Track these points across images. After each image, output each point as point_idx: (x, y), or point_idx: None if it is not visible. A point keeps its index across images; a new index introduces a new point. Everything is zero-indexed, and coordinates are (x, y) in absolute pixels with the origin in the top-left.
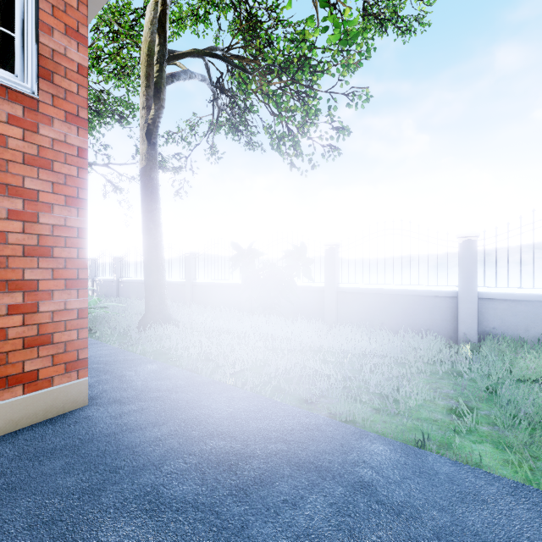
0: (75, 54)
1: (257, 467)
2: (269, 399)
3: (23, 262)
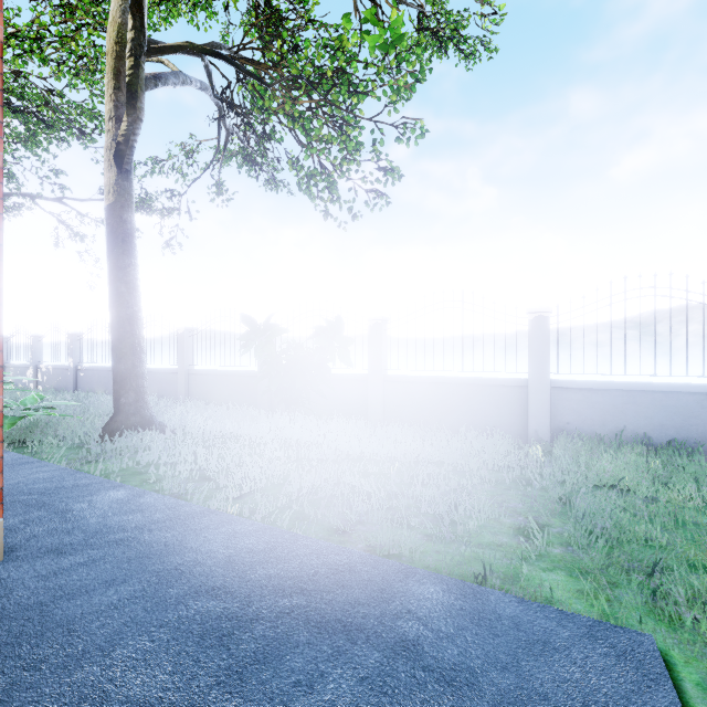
0: None
1: (261, 636)
2: (287, 531)
3: None
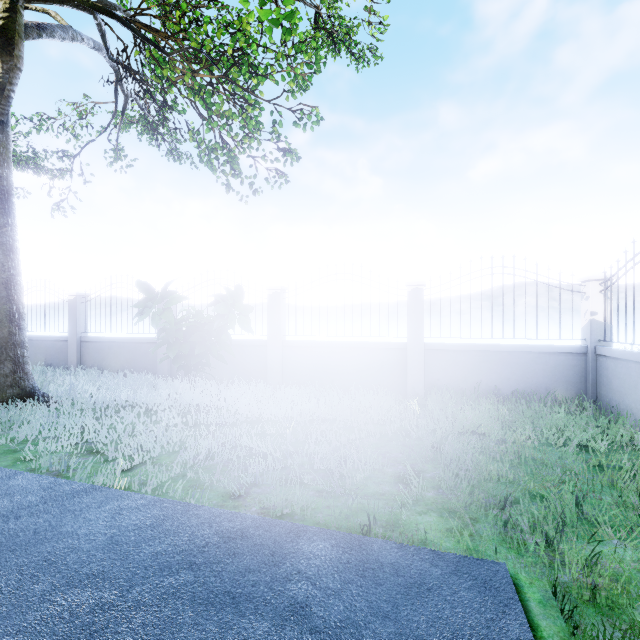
0: None
1: (141, 624)
2: (179, 502)
3: None
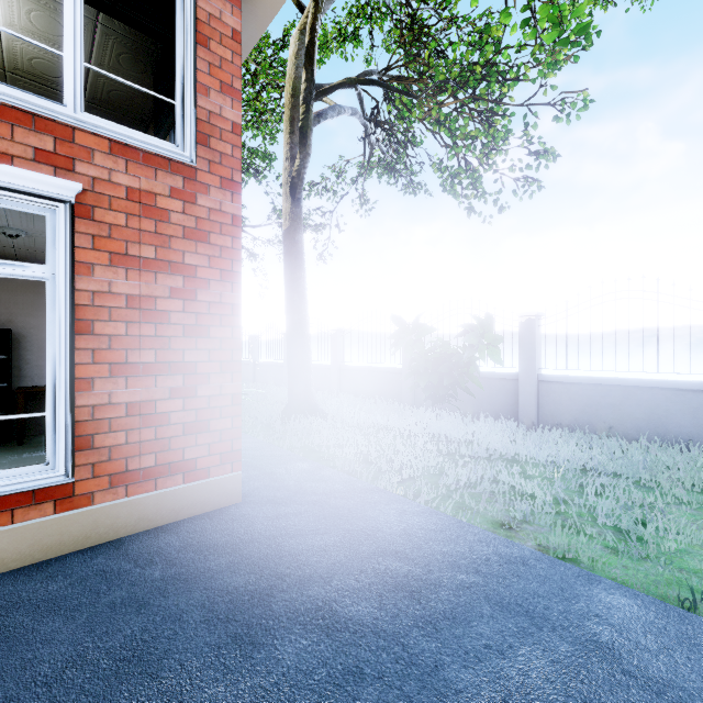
0: (230, 112)
1: (446, 600)
2: (452, 517)
3: (183, 342)
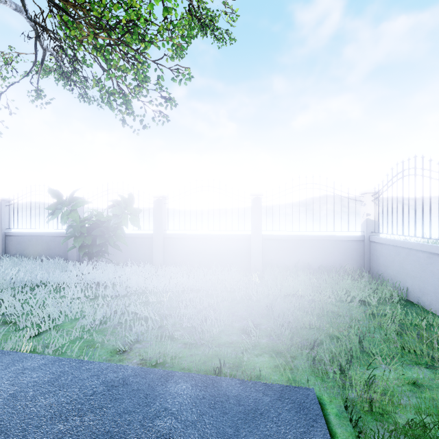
0: None
1: None
2: (74, 360)
3: None
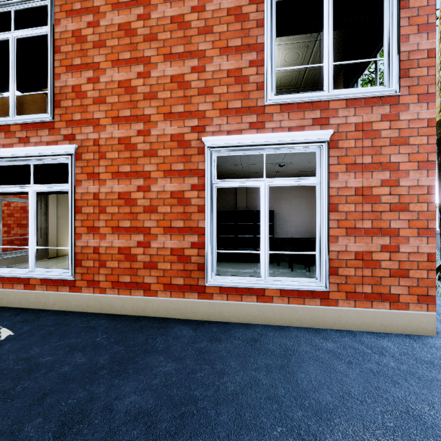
0: (425, 44)
1: None
2: None
3: (389, 215)
